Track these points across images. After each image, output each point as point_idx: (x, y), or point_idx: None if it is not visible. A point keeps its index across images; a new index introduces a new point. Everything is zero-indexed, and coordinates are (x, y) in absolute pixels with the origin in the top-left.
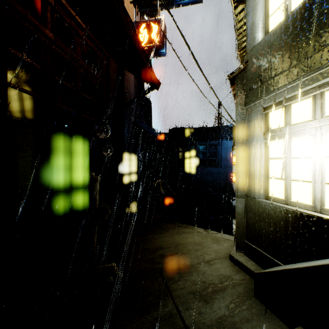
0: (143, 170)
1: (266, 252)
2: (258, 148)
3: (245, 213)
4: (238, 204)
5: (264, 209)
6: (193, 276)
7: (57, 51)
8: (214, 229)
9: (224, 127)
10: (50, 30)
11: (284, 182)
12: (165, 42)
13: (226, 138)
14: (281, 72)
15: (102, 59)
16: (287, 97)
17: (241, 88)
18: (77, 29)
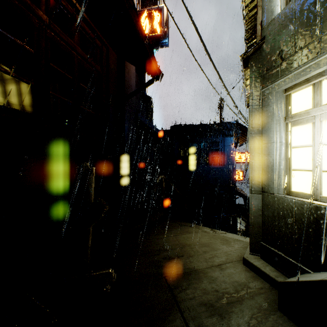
0: (144, 168)
1: (288, 256)
2: (278, 136)
3: (261, 211)
4: (253, 200)
5: (287, 207)
6: (203, 283)
7: (53, 35)
8: (216, 228)
9: (227, 123)
10: (44, 12)
11: (311, 174)
12: (168, 32)
13: (229, 134)
14: (309, 43)
15: (101, 49)
16: (317, 73)
17: (256, 69)
18: (74, 14)
